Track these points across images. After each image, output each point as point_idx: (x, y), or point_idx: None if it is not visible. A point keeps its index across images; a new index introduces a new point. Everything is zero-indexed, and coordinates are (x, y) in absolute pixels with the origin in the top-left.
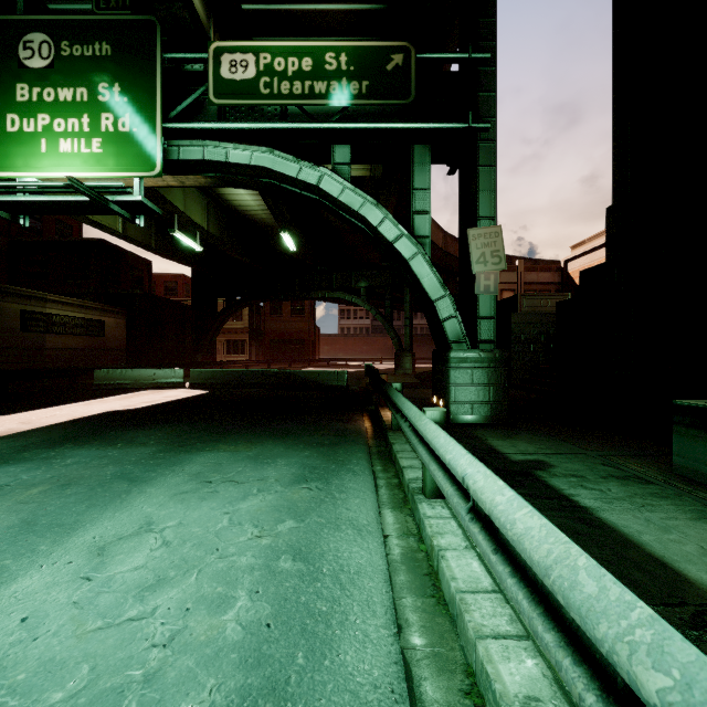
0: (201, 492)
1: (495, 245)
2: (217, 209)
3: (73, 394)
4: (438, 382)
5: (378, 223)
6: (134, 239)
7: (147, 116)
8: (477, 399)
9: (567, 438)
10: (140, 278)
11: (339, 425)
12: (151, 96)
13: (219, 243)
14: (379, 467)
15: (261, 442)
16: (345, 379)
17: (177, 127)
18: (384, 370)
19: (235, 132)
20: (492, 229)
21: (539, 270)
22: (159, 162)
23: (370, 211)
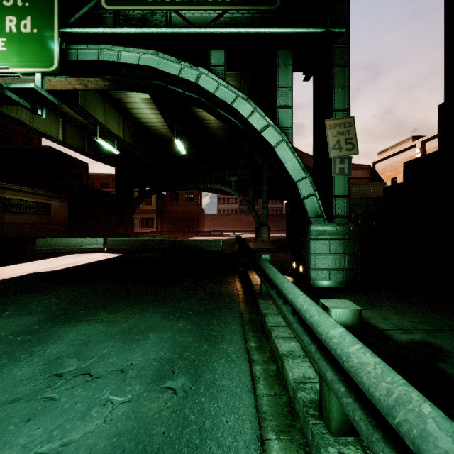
0: (38, 398)
1: (349, 134)
2: (130, 125)
3: (16, 257)
4: (297, 251)
5: (248, 115)
6: (71, 145)
7: (46, 19)
8: (334, 266)
9: (428, 306)
10: (80, 175)
11: (214, 288)
12: (50, 1)
13: (132, 149)
14: (253, 344)
15: (141, 309)
16: (220, 246)
17: (74, 31)
18: (248, 238)
19: (125, 36)
20: (346, 119)
21: (355, 169)
22: (56, 59)
23: (241, 105)
